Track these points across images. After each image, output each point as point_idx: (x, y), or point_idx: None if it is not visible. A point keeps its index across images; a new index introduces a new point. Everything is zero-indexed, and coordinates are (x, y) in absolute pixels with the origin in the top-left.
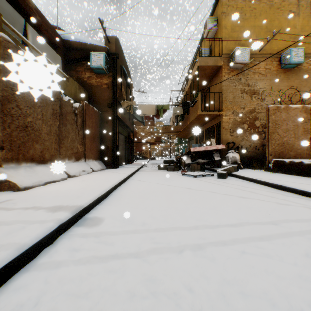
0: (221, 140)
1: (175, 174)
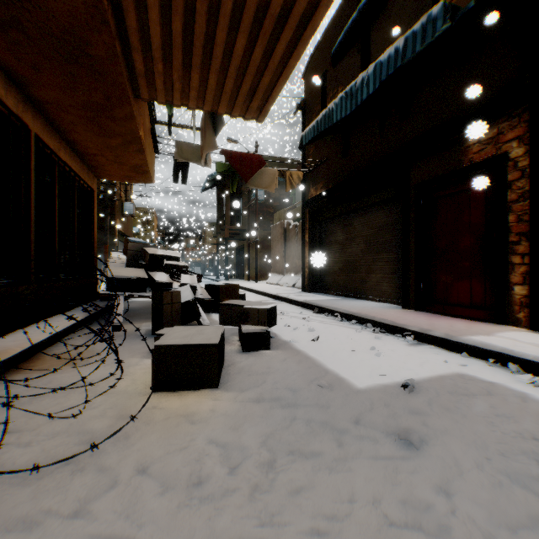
0: (96, 234)
1: None
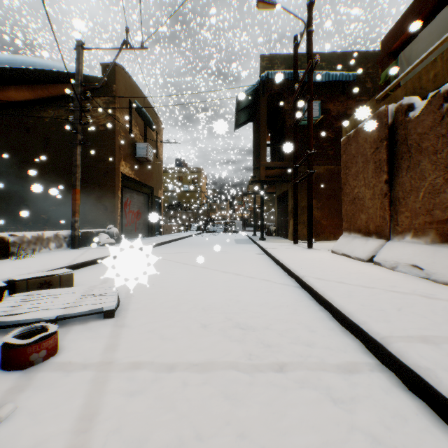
0: None
1: (131, 329)
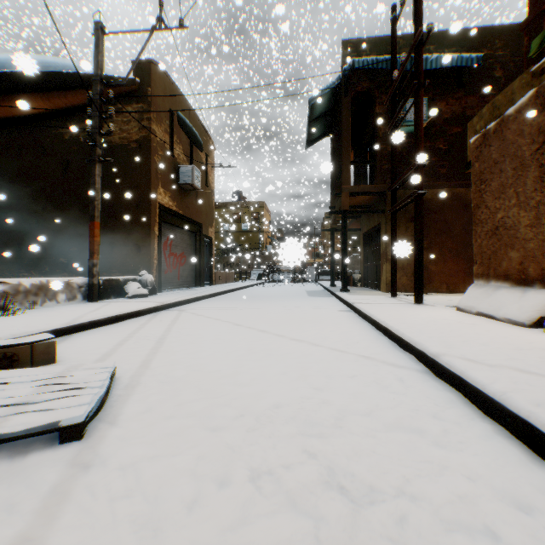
0: None
1: (99, 477)
